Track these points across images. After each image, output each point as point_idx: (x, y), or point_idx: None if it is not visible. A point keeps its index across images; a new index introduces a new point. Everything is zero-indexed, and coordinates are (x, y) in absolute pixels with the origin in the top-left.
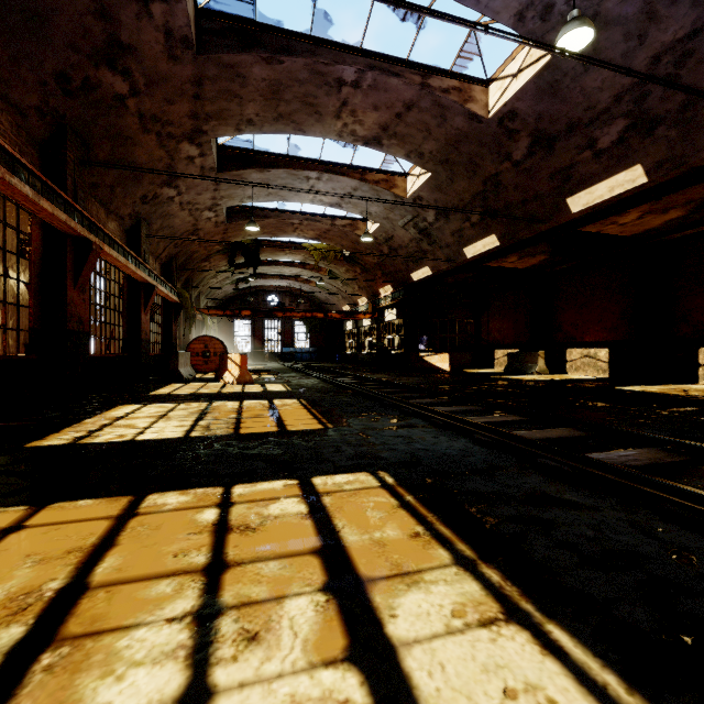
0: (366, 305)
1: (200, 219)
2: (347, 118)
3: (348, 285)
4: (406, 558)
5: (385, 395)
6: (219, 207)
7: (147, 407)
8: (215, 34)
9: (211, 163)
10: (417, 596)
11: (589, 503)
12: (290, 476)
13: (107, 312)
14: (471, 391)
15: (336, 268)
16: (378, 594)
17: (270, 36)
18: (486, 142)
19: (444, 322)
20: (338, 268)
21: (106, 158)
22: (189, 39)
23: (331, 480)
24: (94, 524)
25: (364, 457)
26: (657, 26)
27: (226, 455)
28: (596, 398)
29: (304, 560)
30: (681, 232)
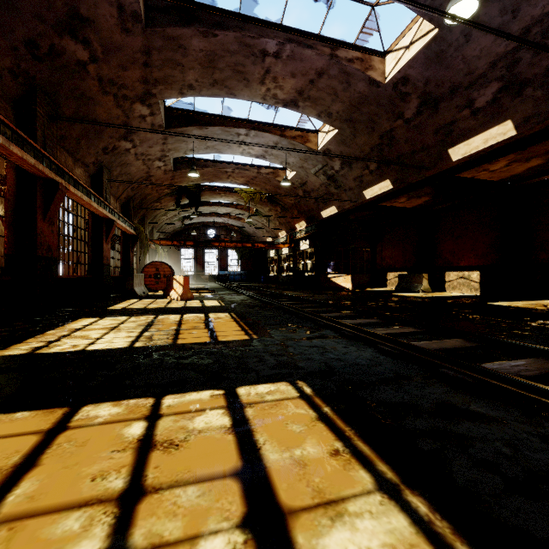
0: (285, 237)
1: (152, 167)
2: (269, 84)
3: (270, 221)
4: (327, 482)
5: (301, 310)
6: (167, 158)
7: (103, 320)
8: (160, 11)
9: (160, 121)
10: (342, 535)
11: (495, 415)
12: (217, 386)
13: (75, 242)
14: (371, 306)
15: (261, 208)
16: (301, 532)
17: (206, 14)
18: (383, 103)
19: (347, 251)
20: (263, 208)
21: (71, 115)
22: (138, 13)
23: (254, 390)
24: (22, 439)
25: (284, 366)
26: (528, 2)
27: (162, 365)
28: (475, 312)
29: (223, 485)
30: (539, 177)
